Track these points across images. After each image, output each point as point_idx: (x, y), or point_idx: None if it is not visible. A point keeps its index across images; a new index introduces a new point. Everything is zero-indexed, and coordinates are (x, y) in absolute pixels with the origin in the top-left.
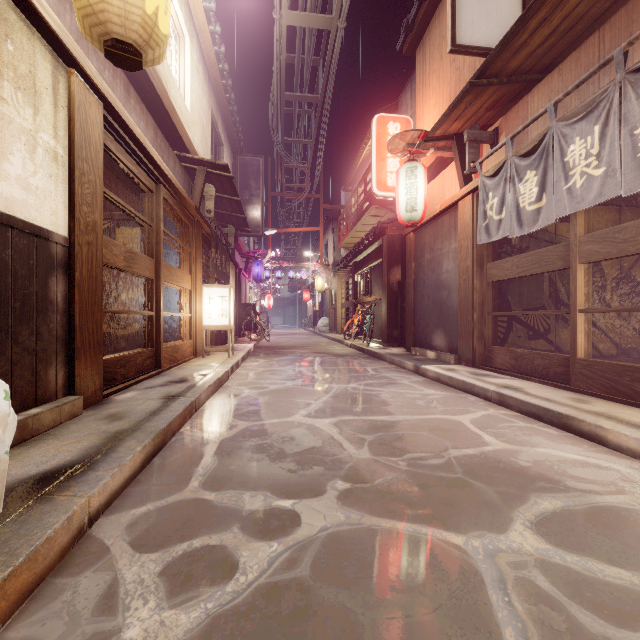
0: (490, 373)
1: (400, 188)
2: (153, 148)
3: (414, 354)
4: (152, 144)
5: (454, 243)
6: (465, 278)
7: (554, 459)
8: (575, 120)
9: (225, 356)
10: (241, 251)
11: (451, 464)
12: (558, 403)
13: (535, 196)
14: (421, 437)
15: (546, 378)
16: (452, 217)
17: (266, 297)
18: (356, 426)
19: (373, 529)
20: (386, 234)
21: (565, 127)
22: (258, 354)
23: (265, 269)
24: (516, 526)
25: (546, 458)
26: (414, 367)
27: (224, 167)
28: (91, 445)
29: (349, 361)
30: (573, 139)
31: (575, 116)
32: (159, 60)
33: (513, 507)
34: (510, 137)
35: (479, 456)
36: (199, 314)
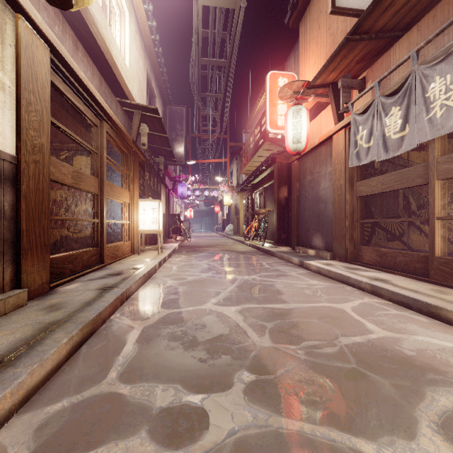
0: (360, 267)
1: (288, 125)
2: (96, 90)
3: (298, 252)
4: (97, 90)
5: (330, 167)
6: (339, 194)
7: (434, 348)
8: (435, 62)
9: (156, 253)
10: (170, 176)
11: (344, 353)
12: (424, 294)
13: (399, 126)
14: (313, 324)
15: (407, 272)
16: (328, 147)
17: (188, 210)
18: (257, 314)
19: (281, 433)
20: (276, 162)
21: (426, 69)
22: (181, 251)
23: (187, 189)
24: (423, 429)
25: (426, 346)
26: (299, 262)
27: (155, 110)
28: (22, 337)
29: (249, 257)
30: (433, 78)
31: (435, 59)
32: (88, 1)
33: (413, 404)
34: (377, 81)
35: (367, 344)
36: (136, 221)
